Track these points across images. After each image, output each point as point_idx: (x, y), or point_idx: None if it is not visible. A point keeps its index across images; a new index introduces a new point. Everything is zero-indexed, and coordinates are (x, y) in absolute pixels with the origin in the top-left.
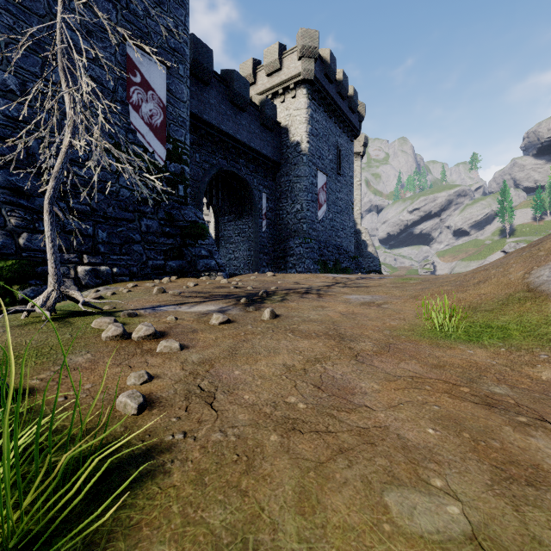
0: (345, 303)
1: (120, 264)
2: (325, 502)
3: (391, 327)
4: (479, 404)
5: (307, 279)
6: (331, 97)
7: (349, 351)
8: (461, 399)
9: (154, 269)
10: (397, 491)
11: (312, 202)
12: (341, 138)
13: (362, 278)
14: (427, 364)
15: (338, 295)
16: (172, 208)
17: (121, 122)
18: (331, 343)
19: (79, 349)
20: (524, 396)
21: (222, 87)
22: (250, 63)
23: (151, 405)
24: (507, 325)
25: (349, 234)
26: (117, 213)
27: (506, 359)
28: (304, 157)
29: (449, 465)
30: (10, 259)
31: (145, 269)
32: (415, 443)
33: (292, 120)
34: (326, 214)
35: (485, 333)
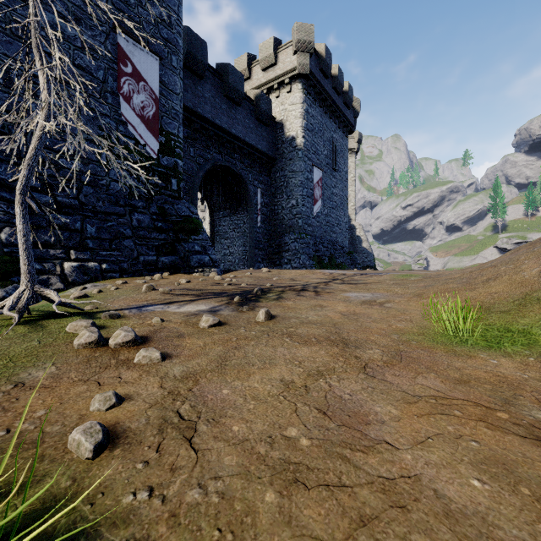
0: (345, 302)
1: (110, 260)
2: None
3: (398, 330)
4: (526, 438)
5: (303, 275)
6: (327, 92)
7: (355, 361)
8: (503, 431)
9: (146, 265)
10: None
11: (307, 197)
12: (336, 133)
13: (360, 274)
14: (448, 379)
15: (337, 293)
16: (165, 203)
17: (112, 113)
18: (334, 350)
19: (44, 360)
20: None
21: (217, 81)
22: (245, 58)
23: (113, 443)
24: (530, 329)
25: (345, 230)
26: (107, 207)
27: (538, 371)
28: (299, 152)
29: None
30: None
31: (137, 265)
32: (460, 506)
33: (287, 114)
34: (321, 210)
35: (505, 338)
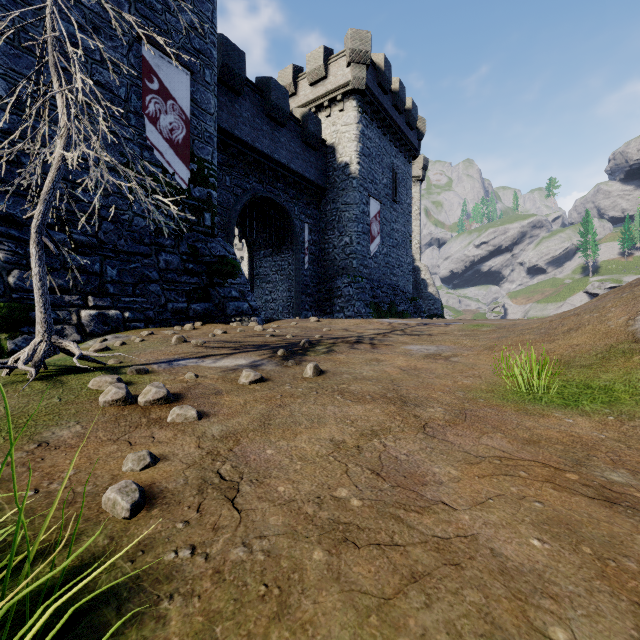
0: (405, 355)
1: (134, 308)
2: None
3: (464, 387)
4: (595, 499)
5: (358, 325)
6: (386, 111)
7: (414, 420)
8: (570, 492)
9: (175, 314)
10: None
11: (363, 234)
12: (397, 158)
13: (424, 324)
14: (517, 439)
15: (396, 345)
16: (197, 241)
17: (135, 137)
18: (391, 408)
19: (67, 418)
20: None
21: (257, 98)
22: (290, 70)
23: (150, 503)
24: (612, 386)
25: (407, 272)
26: (130, 246)
27: (617, 431)
28: (354, 181)
29: (572, 602)
30: None
31: (164, 313)
32: (517, 564)
33: (339, 137)
34: (380, 248)
35: (584, 396)
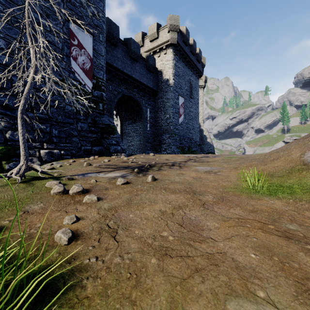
0: (195, 171)
1: (65, 149)
2: (187, 309)
3: (223, 186)
4: (281, 236)
5: (173, 157)
6: (187, 54)
7: (199, 201)
8: (270, 233)
9: (85, 152)
10: (235, 300)
11: (175, 113)
12: (192, 77)
13: (205, 157)
14: (246, 210)
15: (191, 167)
16: (95, 117)
17: (66, 67)
18: (188, 196)
19: (36, 200)
20: (308, 231)
21: (124, 48)
22: (140, 34)
23: (76, 238)
24: (292, 185)
25: (197, 131)
26: (64, 119)
27: (294, 206)
28: (171, 88)
29: (267, 280)
30: (1, 146)
31: (80, 151)
32: (244, 264)
33: (164, 66)
34: (184, 120)
35: (279, 190)
